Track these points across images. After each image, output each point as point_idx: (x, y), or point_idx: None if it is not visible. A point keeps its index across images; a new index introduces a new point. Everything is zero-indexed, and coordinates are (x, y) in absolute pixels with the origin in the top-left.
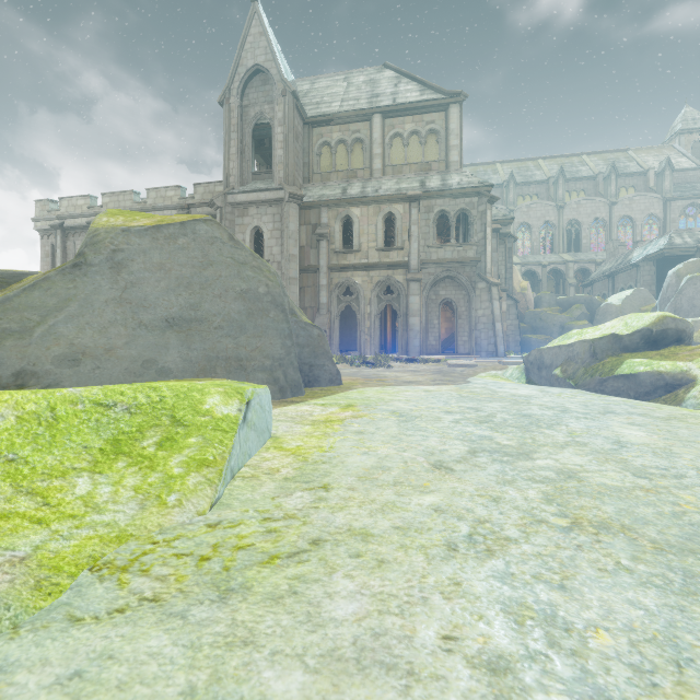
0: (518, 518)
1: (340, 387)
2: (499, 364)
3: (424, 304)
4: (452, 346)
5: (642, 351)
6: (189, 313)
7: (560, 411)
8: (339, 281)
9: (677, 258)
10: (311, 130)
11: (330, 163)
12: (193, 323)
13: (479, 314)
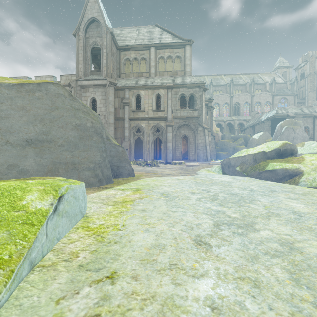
0: (290, 316)
1: (133, 178)
2: (209, 165)
3: (174, 137)
4: (186, 156)
5: (276, 159)
6: (42, 136)
7: (250, 191)
8: (134, 125)
9: (278, 120)
10: (120, 52)
11: (130, 70)
12: (44, 142)
13: (199, 142)
